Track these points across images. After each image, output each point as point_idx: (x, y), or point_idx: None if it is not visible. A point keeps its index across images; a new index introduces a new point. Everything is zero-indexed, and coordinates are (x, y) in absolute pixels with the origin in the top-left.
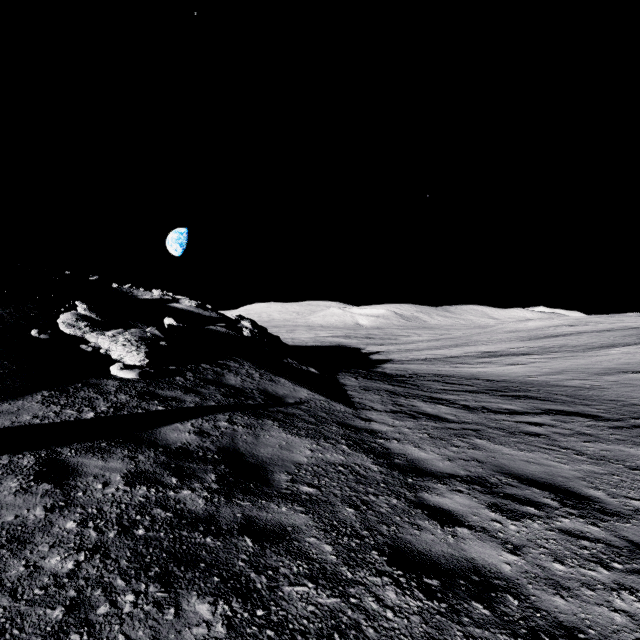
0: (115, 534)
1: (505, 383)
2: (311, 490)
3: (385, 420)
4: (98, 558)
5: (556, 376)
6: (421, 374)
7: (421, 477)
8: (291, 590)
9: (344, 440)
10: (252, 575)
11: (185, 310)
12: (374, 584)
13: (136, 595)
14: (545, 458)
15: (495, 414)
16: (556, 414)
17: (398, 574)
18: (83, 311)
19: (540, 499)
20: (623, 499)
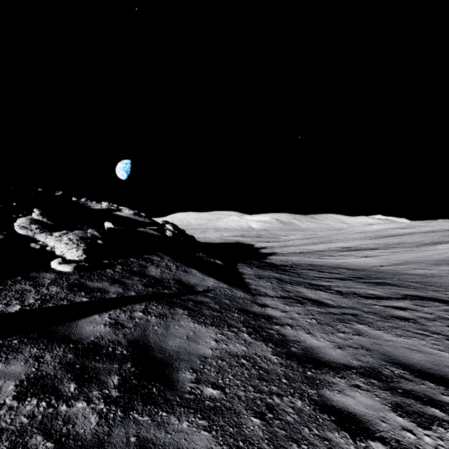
0: None
1: (364, 272)
2: (215, 393)
3: (277, 305)
4: None
5: (402, 266)
6: (299, 264)
7: (318, 369)
8: None
9: (245, 328)
10: None
11: (125, 217)
12: None
13: None
14: (423, 345)
15: (364, 299)
16: (414, 299)
17: None
18: (36, 216)
19: (439, 397)
20: None
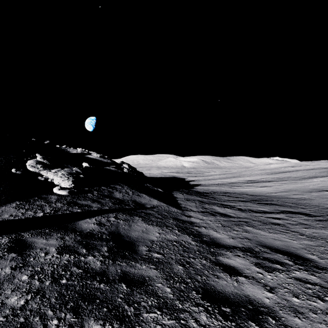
0: (49, 283)
1: (260, 196)
2: (159, 256)
3: (198, 216)
4: (38, 297)
5: (286, 193)
6: (216, 192)
7: (218, 248)
8: (147, 316)
9: (176, 227)
10: (125, 307)
11: (94, 159)
12: (194, 311)
13: (59, 320)
14: (283, 237)
15: (255, 213)
16: (287, 213)
17: (207, 305)
18: (40, 159)
19: (282, 260)
20: (327, 260)
